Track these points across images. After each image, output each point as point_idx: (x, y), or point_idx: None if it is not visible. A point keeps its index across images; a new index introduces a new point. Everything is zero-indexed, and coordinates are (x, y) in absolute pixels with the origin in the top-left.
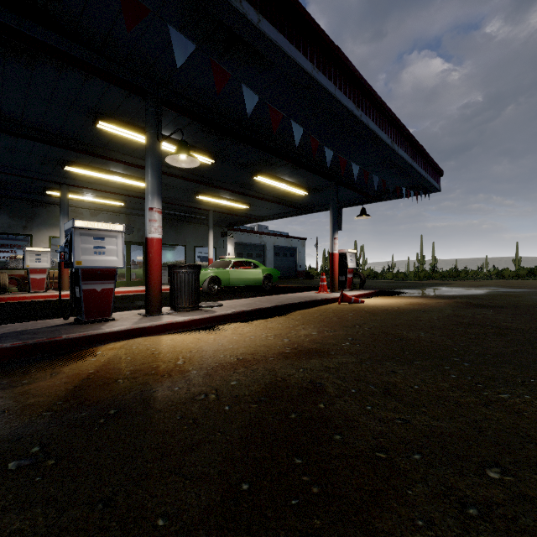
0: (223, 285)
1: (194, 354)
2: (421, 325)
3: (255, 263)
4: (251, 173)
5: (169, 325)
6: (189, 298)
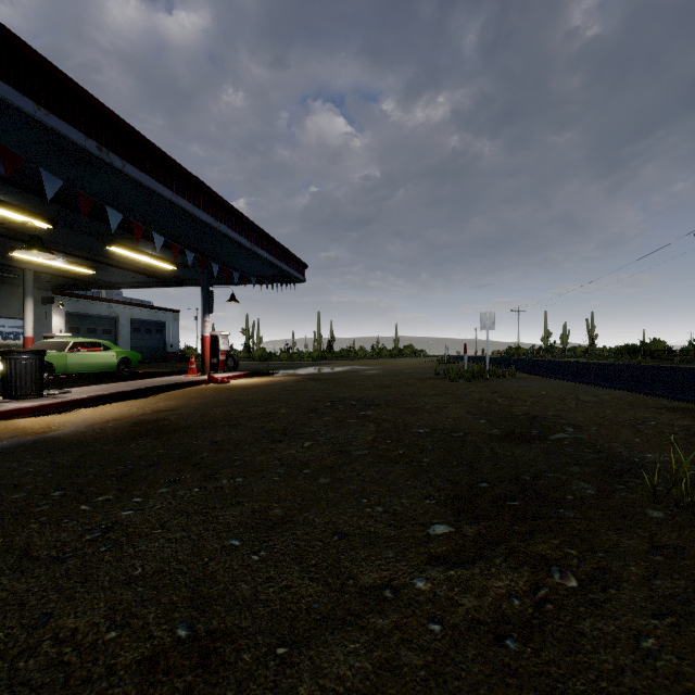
0: (58, 373)
1: (64, 423)
2: (259, 393)
3: (106, 344)
4: (103, 242)
5: (16, 410)
6: (32, 385)
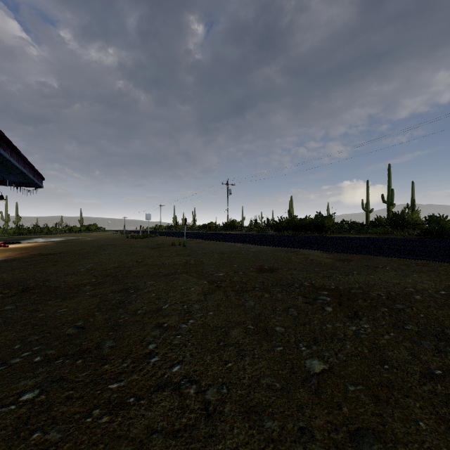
0: None
1: None
2: (49, 248)
3: None
4: None
5: None
6: None
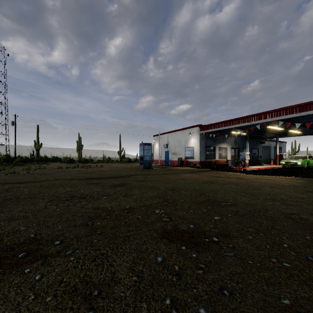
0: (307, 166)
1: None
2: None
3: (312, 157)
4: None
5: None
6: None
